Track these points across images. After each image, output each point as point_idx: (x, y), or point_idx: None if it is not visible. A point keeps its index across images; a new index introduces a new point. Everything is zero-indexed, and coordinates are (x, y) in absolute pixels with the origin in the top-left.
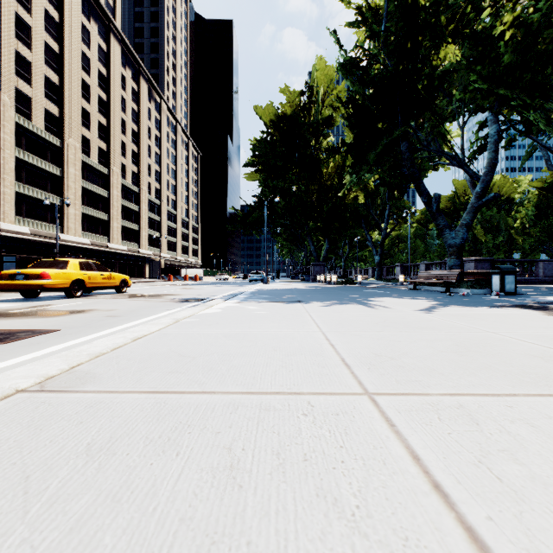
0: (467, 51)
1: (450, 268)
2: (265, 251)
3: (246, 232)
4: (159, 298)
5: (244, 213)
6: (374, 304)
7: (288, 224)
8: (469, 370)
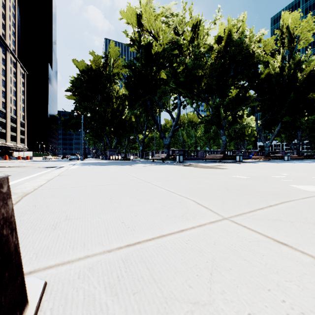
0: (171, 70)
1: (165, 153)
2: (82, 143)
3: (67, 130)
4: (27, 167)
5: (65, 119)
6: (134, 165)
7: (94, 127)
8: (145, 171)
